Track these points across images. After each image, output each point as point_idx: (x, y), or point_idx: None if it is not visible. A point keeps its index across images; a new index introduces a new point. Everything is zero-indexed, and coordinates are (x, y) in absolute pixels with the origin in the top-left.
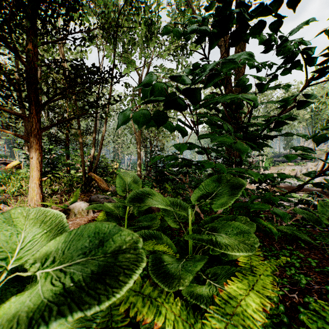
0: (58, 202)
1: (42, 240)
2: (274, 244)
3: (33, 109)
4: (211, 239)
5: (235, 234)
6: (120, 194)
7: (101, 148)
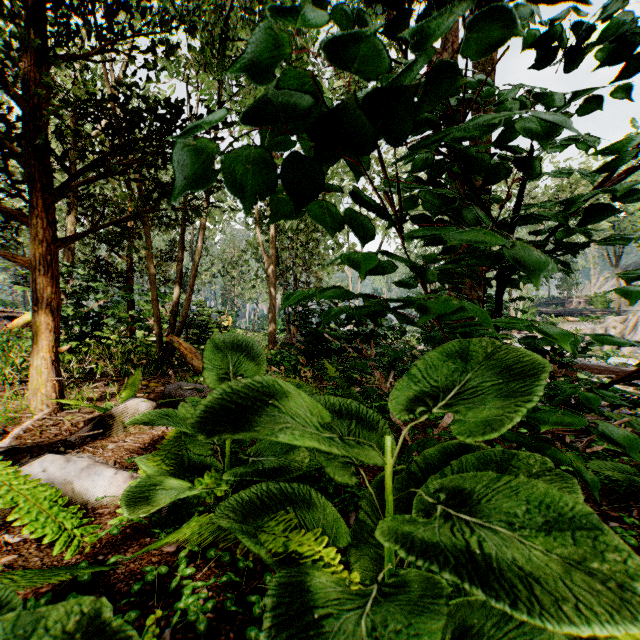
0: (94, 399)
1: None
2: None
3: (38, 199)
4: (472, 556)
5: (549, 536)
6: (213, 385)
7: (192, 285)
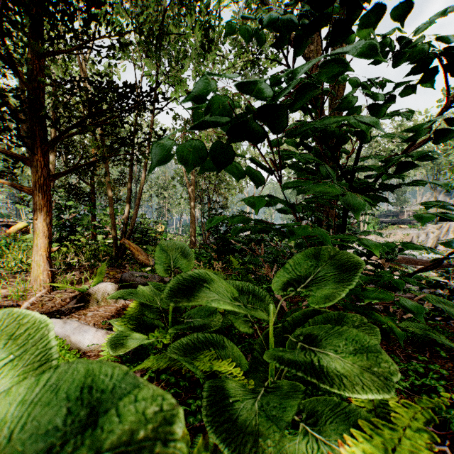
0: (75, 283)
1: (5, 374)
2: (395, 351)
3: (37, 148)
4: (312, 363)
5: (353, 354)
6: (161, 274)
7: (138, 204)
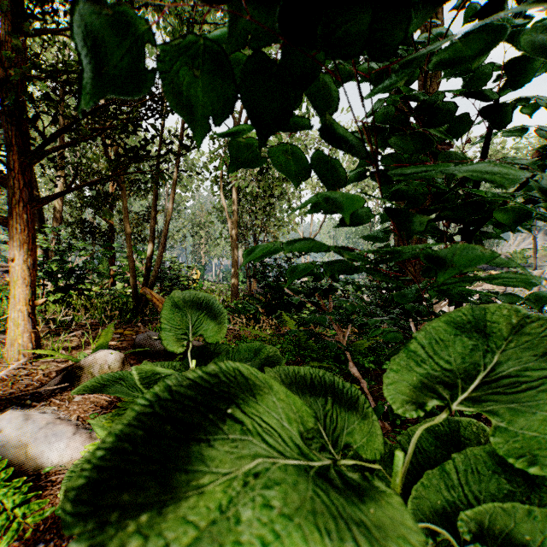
0: (69, 348)
1: None
2: None
3: (15, 162)
4: None
5: None
6: (171, 347)
7: (163, 243)
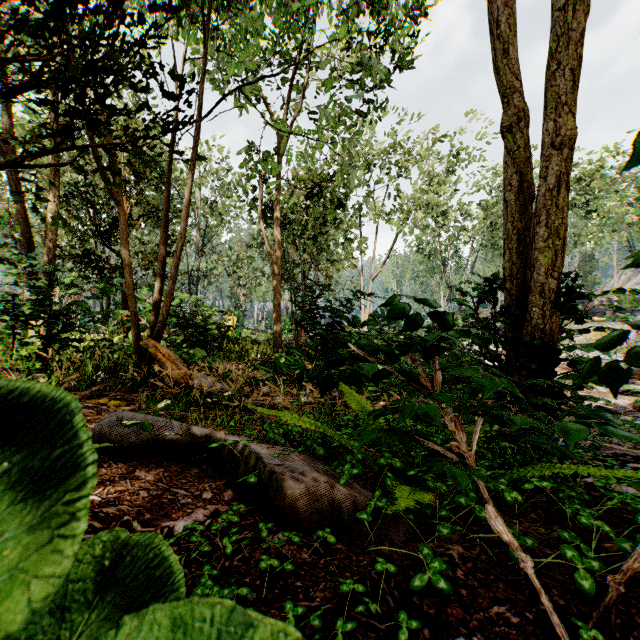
0: None
1: None
2: None
3: None
4: None
5: None
6: None
7: (174, 277)
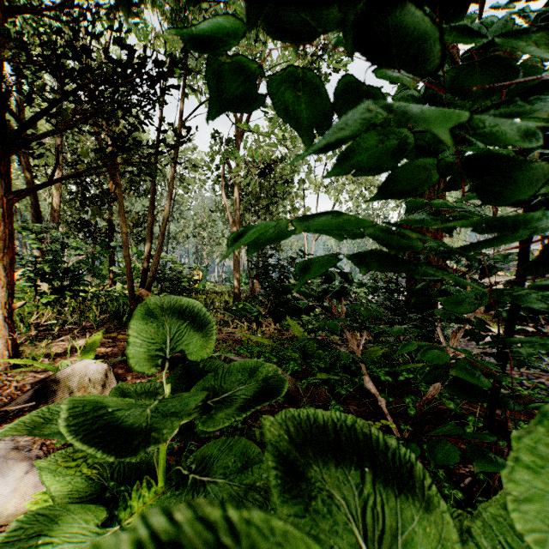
0: (52, 356)
1: None
2: None
3: None
4: None
5: None
6: (139, 371)
7: (161, 242)
